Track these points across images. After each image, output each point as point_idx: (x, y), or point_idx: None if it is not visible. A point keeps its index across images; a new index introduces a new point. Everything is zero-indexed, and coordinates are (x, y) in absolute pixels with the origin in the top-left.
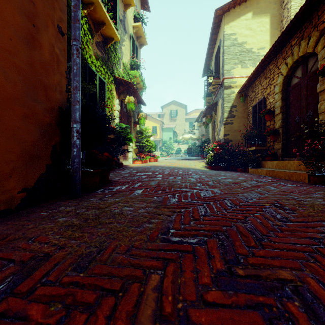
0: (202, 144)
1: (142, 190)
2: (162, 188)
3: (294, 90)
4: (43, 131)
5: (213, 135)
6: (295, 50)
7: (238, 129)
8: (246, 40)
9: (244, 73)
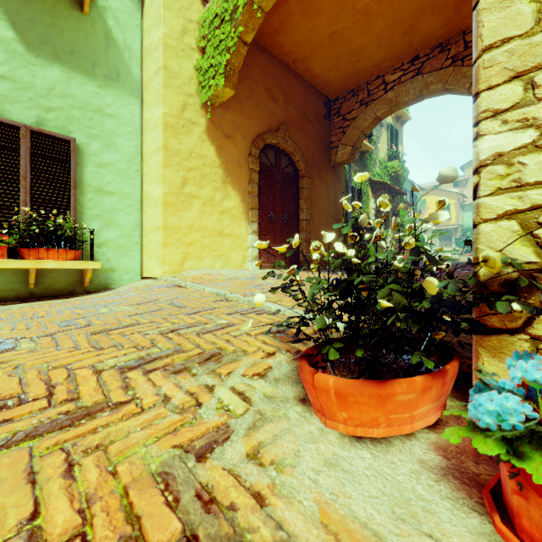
0: None
1: None
2: None
3: None
4: (338, 237)
5: None
6: None
7: None
8: None
9: None
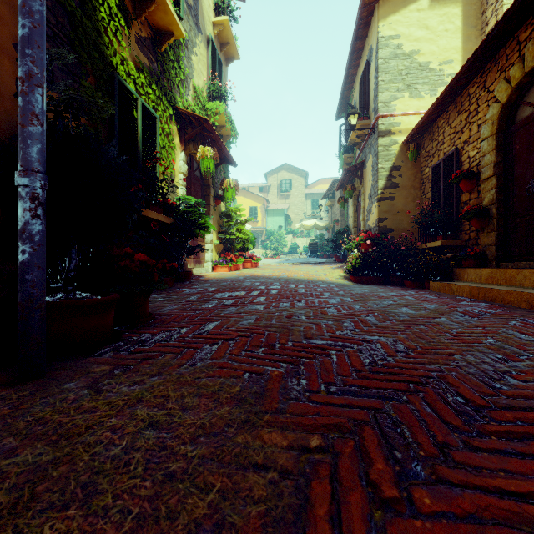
0: (336, 236)
1: (217, 346)
2: (266, 338)
3: (523, 129)
4: None
5: (356, 220)
6: (528, 49)
7: (405, 209)
8: (418, 47)
9: (415, 107)
